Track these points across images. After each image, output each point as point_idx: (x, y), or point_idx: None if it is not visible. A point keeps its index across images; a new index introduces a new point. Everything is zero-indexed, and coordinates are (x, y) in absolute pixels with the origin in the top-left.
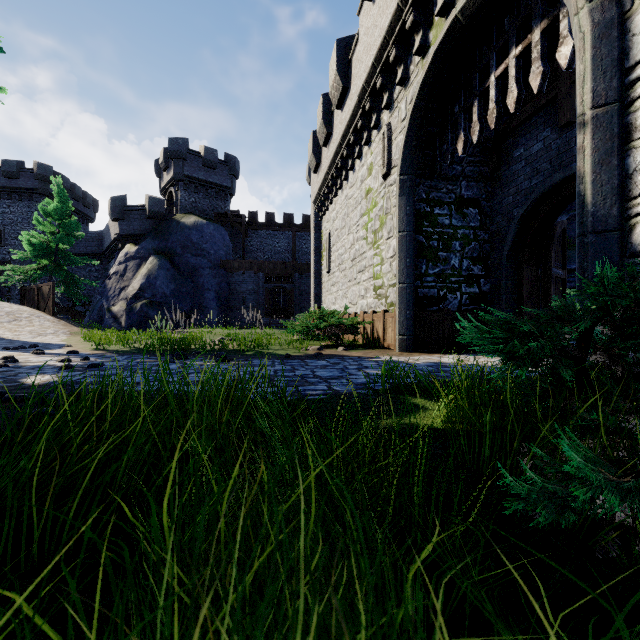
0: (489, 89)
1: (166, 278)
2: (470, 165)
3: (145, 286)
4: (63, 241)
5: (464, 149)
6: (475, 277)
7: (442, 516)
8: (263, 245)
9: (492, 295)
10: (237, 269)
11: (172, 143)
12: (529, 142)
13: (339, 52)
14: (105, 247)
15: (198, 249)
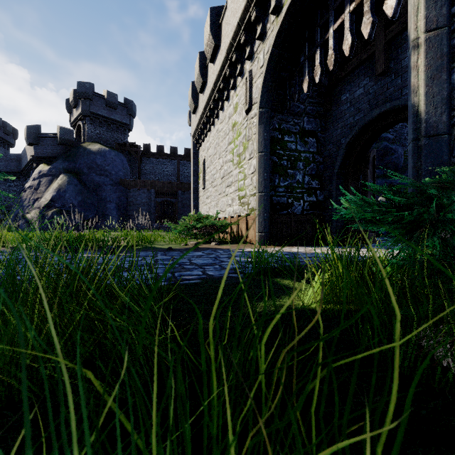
0: (328, 40)
1: (74, 192)
2: (310, 105)
3: (56, 198)
4: None
5: (308, 88)
6: (313, 189)
7: None
8: (154, 169)
9: (325, 203)
10: (133, 186)
11: (80, 86)
12: (353, 88)
13: (212, 17)
14: (22, 167)
15: (101, 170)
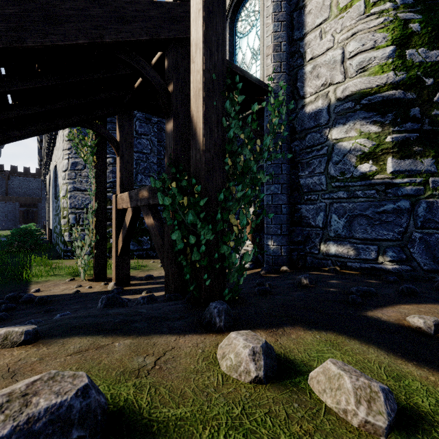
0: None
1: None
2: None
3: None
4: None
5: None
6: None
7: None
8: (21, 185)
9: None
10: (1, 200)
11: None
12: None
13: (39, 149)
14: None
15: None
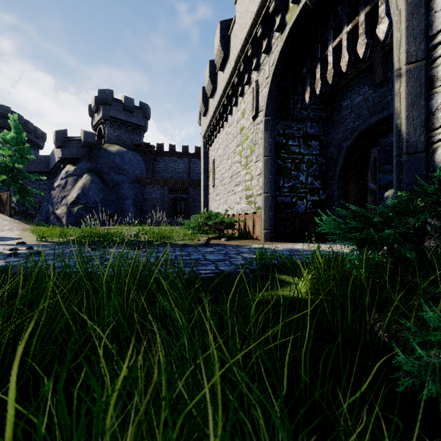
0: (328, 56)
1: (96, 190)
2: (313, 111)
3: (81, 195)
4: (18, 162)
5: (310, 98)
6: (316, 189)
7: (322, 381)
8: (167, 167)
9: (328, 202)
10: (148, 184)
11: (101, 93)
12: (353, 96)
13: (221, 30)
14: (51, 167)
15: (120, 169)
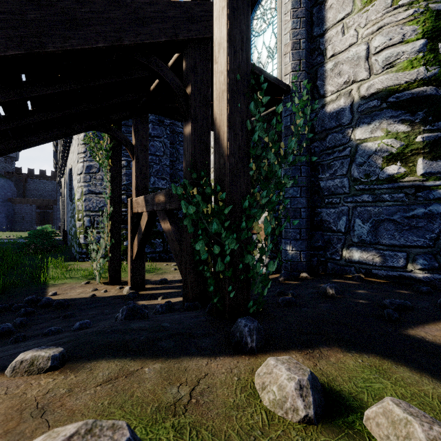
0: None
1: None
2: None
3: None
4: None
5: None
6: None
7: None
8: (38, 187)
9: None
10: (19, 202)
11: None
12: None
13: (54, 152)
14: None
15: None
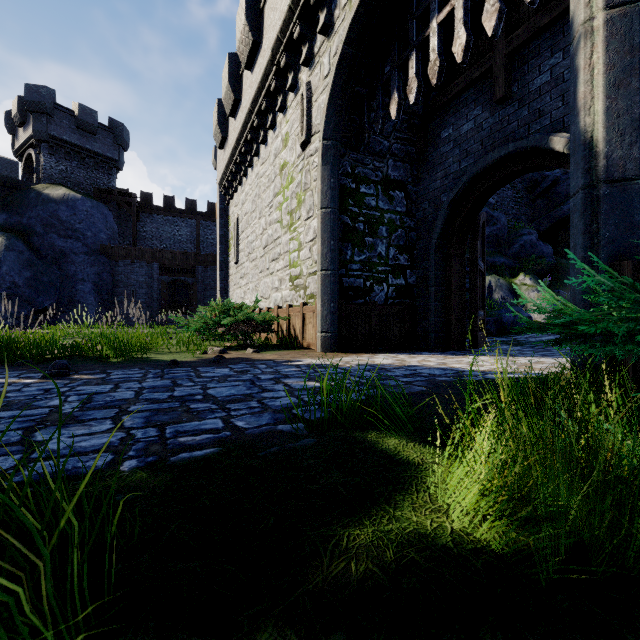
0: (429, 40)
1: (18, 263)
2: (397, 142)
3: None
4: None
5: (398, 112)
6: (401, 267)
7: None
8: (160, 232)
9: (418, 288)
10: (124, 257)
11: (30, 91)
12: (458, 121)
13: None
14: None
15: (68, 229)
